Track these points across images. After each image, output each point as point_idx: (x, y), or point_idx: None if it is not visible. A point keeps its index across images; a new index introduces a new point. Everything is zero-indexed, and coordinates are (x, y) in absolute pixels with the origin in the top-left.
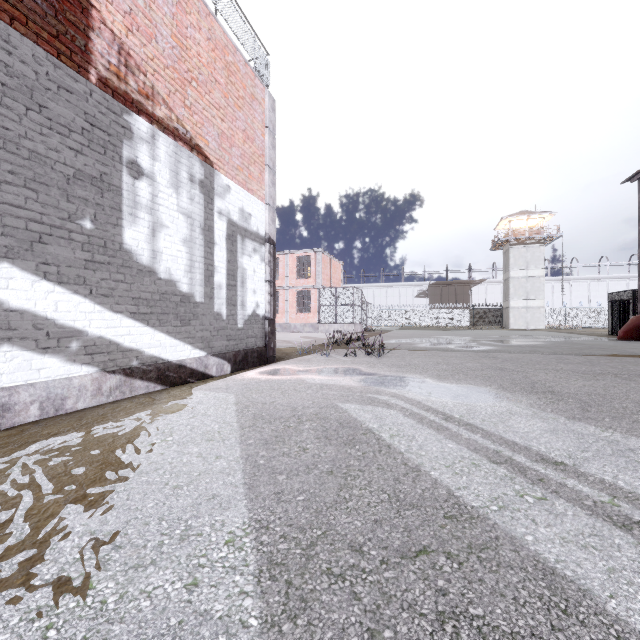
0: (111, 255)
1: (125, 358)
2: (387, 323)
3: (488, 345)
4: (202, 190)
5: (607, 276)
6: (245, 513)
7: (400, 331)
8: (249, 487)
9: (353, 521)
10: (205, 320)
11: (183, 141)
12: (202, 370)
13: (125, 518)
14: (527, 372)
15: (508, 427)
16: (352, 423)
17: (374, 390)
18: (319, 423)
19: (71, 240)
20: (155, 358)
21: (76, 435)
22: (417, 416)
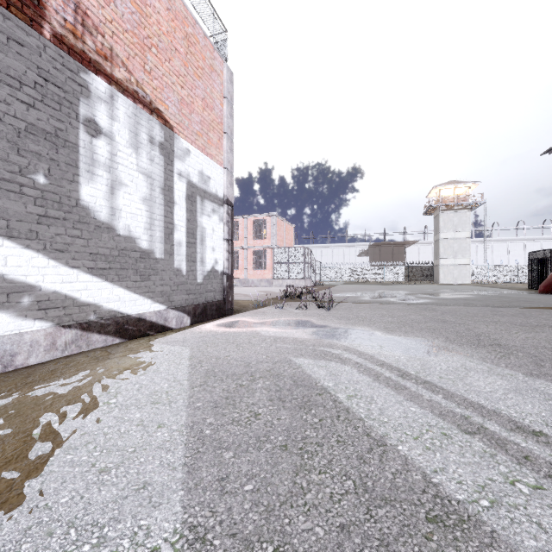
0: (67, 211)
1: (82, 312)
2: (333, 278)
3: (425, 298)
4: (162, 152)
5: (524, 238)
6: (178, 513)
7: (345, 285)
8: (189, 470)
9: (313, 527)
10: (165, 275)
11: (143, 104)
12: (162, 323)
13: (25, 523)
14: (468, 324)
15: (468, 385)
16: (306, 381)
17: (326, 343)
18: (272, 381)
19: (22, 194)
20: (114, 312)
21: (15, 396)
22: (372, 372)
